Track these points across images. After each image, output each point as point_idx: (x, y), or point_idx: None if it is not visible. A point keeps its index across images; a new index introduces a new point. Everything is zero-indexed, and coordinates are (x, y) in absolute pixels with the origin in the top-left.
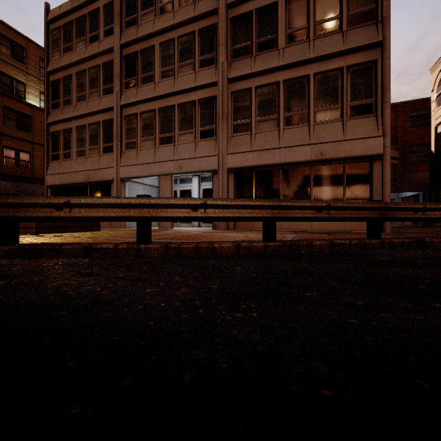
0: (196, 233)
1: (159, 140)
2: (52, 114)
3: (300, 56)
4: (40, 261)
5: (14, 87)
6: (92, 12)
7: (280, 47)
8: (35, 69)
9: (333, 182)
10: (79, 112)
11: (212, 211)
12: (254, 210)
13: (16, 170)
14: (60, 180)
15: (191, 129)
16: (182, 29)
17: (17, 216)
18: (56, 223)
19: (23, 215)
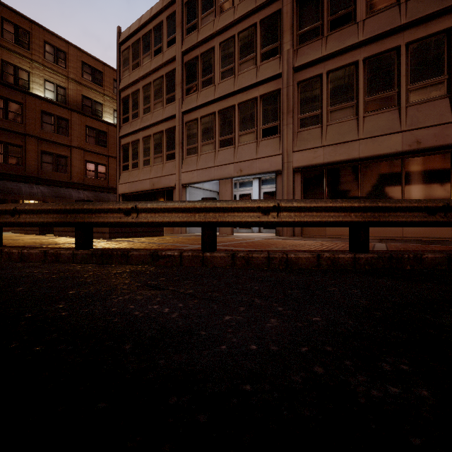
0: (261, 240)
1: (219, 144)
2: (123, 128)
3: (386, 26)
4: (109, 267)
5: (94, 108)
6: (156, 26)
7: (358, 19)
8: (110, 90)
9: (434, 178)
10: (145, 123)
11: (286, 214)
12: (339, 213)
13: (95, 181)
14: (130, 189)
15: (253, 129)
16: (242, 24)
17: (91, 222)
18: (125, 228)
19: (96, 220)
